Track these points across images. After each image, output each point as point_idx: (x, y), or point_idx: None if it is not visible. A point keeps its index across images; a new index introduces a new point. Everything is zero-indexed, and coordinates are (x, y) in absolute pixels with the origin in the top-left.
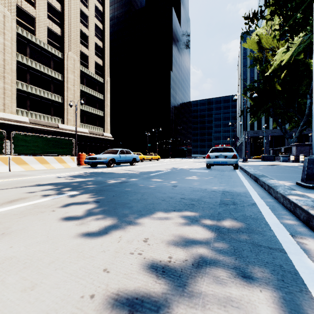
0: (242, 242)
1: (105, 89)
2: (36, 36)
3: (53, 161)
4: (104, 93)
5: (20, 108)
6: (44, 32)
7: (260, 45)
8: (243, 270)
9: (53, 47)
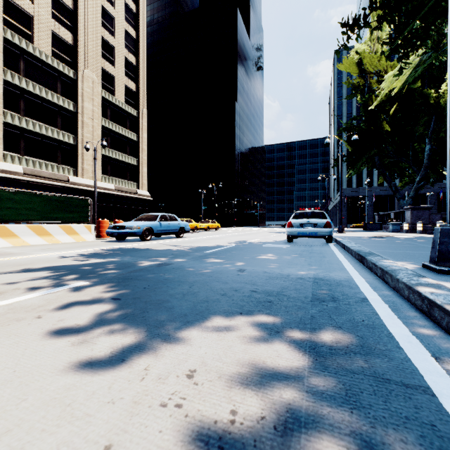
0: (357, 373)
1: (139, 126)
2: (34, 44)
3: (58, 231)
4: (138, 132)
5: (9, 151)
6: (47, 38)
7: (361, 68)
8: (368, 439)
9: (61, 61)
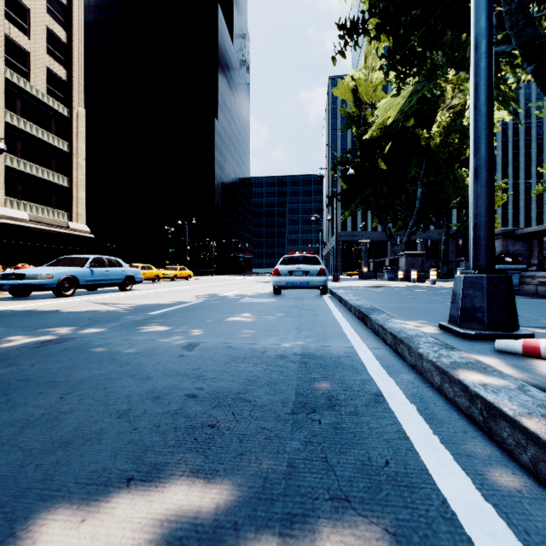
0: None
1: (73, 131)
2: None
3: None
4: (70, 140)
5: None
6: None
7: (357, 96)
8: None
9: None
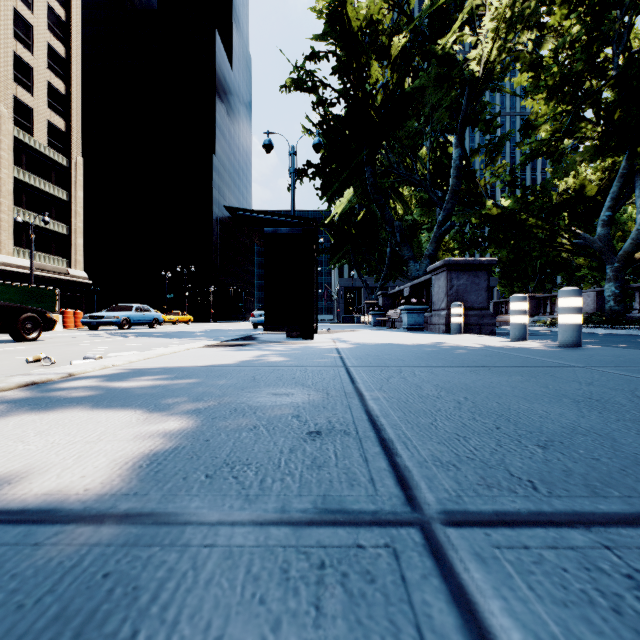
0: None
1: (72, 180)
2: None
3: None
4: (69, 189)
5: None
6: None
7: None
8: None
9: None
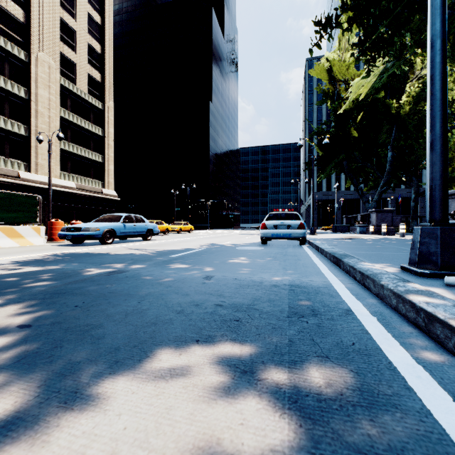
0: (365, 452)
1: (105, 120)
2: None
3: None
4: (103, 127)
5: None
6: None
7: (331, 75)
8: None
9: (9, 40)
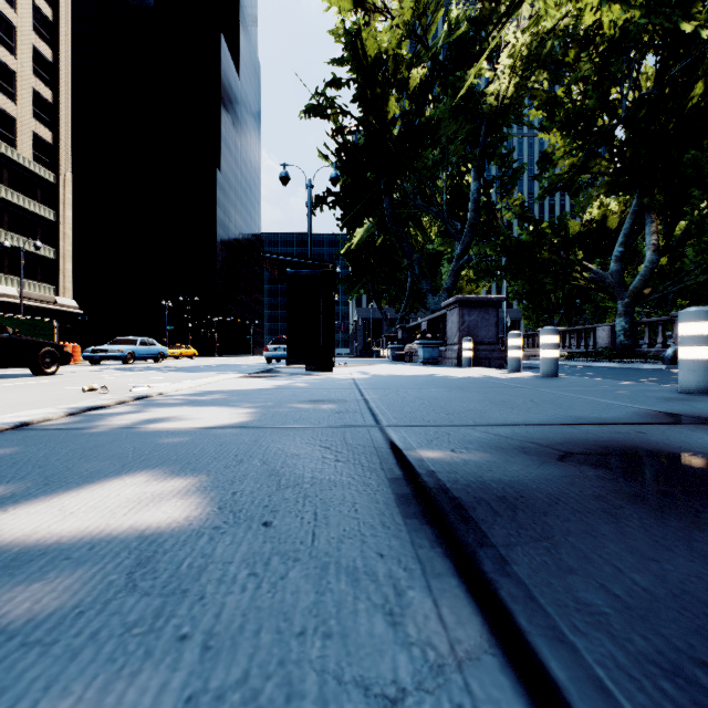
0: None
1: (60, 198)
2: None
3: None
4: (57, 208)
5: None
6: None
7: None
8: None
9: None
